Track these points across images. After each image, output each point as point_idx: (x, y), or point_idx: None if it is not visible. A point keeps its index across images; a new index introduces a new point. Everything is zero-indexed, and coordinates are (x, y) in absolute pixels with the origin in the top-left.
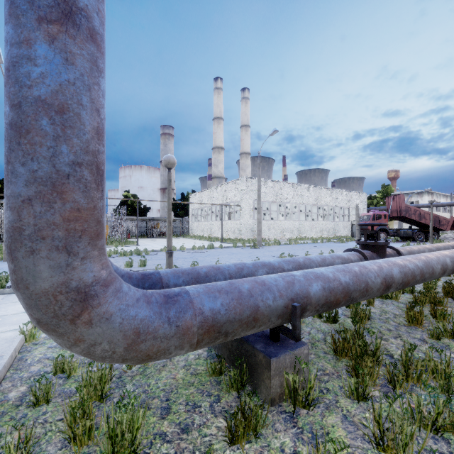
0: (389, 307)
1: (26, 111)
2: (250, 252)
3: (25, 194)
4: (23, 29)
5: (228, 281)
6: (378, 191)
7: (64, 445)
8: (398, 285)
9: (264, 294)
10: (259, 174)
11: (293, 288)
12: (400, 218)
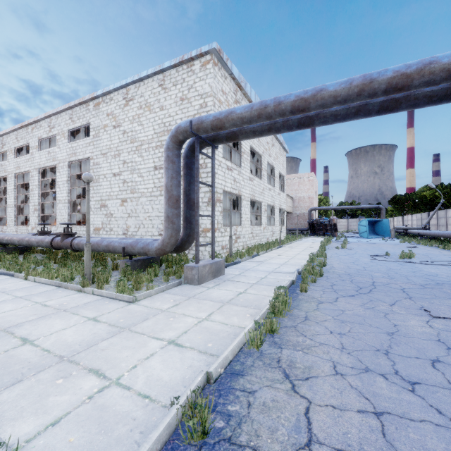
0: None
1: None
2: None
3: None
4: None
5: None
6: None
7: None
8: None
9: None
10: None
11: None
12: None
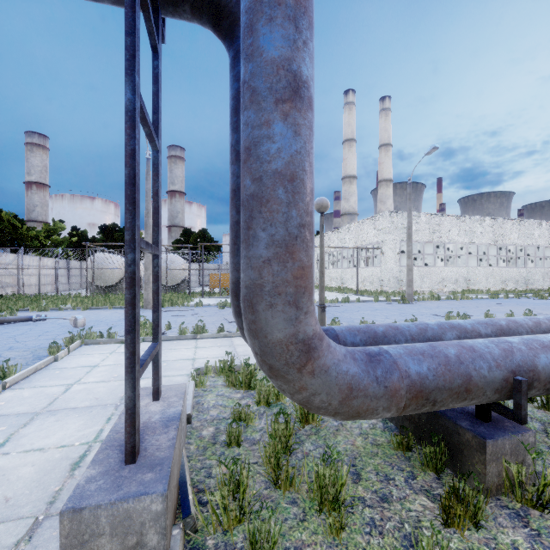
0: None
1: (266, 184)
2: (398, 308)
3: (266, 255)
4: (263, 113)
5: (427, 343)
6: None
7: (268, 486)
8: None
9: (477, 362)
10: (409, 207)
11: (512, 358)
12: None
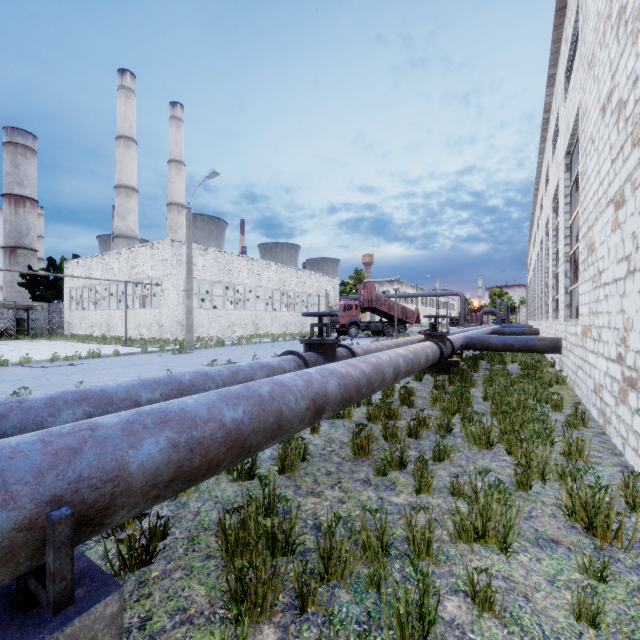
0: (339, 432)
1: None
2: (168, 360)
3: None
4: None
5: None
6: (351, 276)
7: None
8: (336, 406)
9: None
10: (189, 236)
11: (69, 466)
12: (371, 310)
